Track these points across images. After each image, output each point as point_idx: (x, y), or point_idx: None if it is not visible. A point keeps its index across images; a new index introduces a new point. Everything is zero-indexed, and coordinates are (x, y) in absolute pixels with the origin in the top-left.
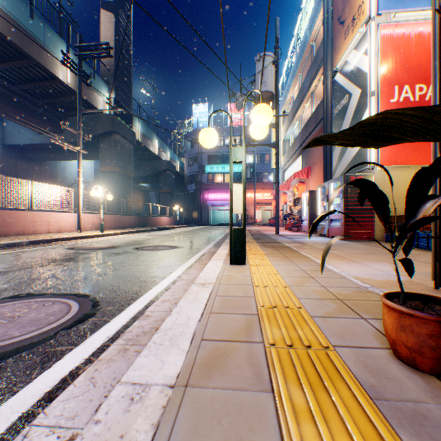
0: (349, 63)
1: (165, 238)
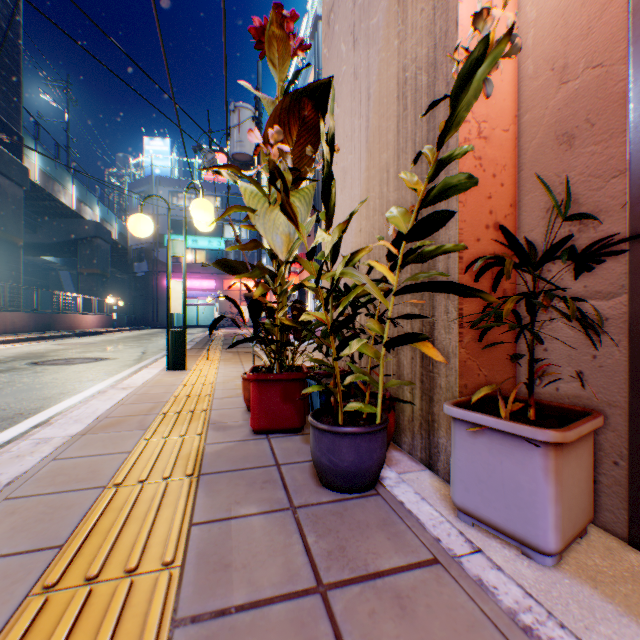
0: None
1: (89, 348)
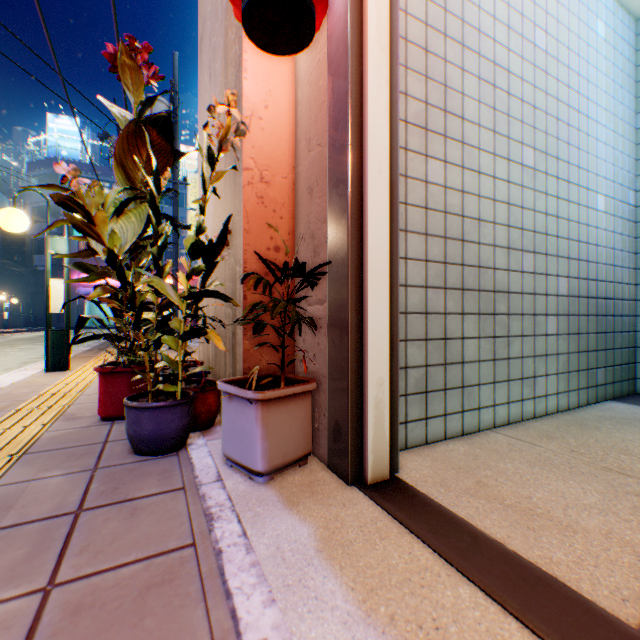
0: None
1: None
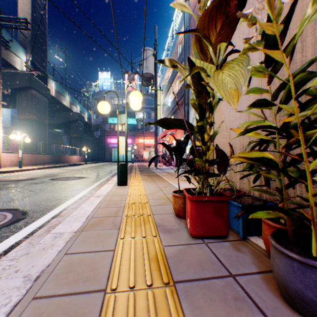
0: None
1: (76, 172)
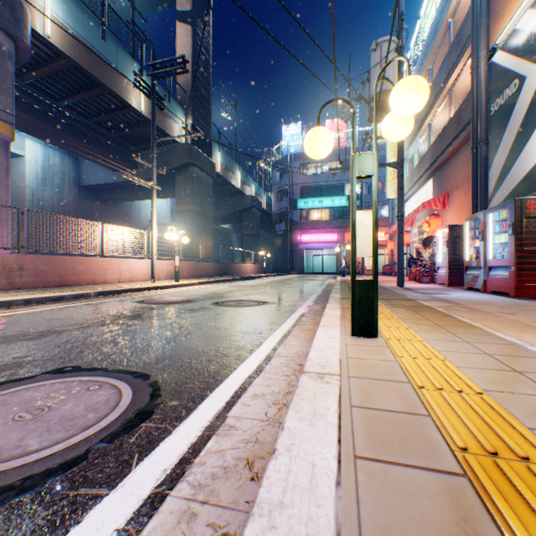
0: (519, 31)
1: (250, 290)
